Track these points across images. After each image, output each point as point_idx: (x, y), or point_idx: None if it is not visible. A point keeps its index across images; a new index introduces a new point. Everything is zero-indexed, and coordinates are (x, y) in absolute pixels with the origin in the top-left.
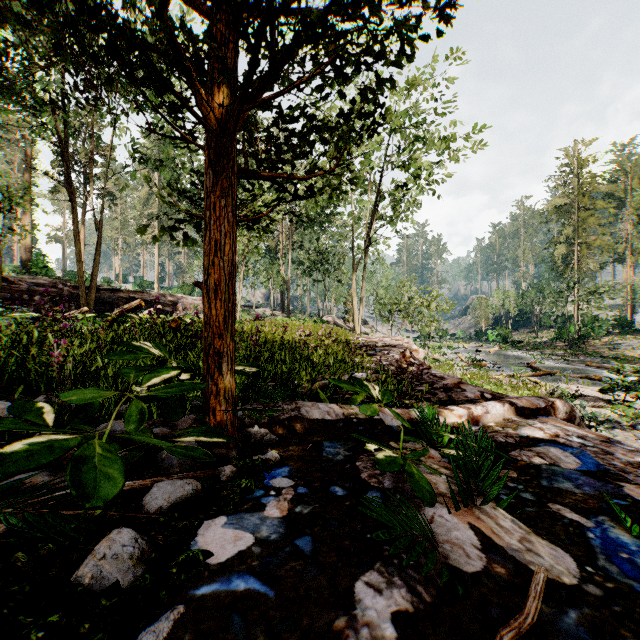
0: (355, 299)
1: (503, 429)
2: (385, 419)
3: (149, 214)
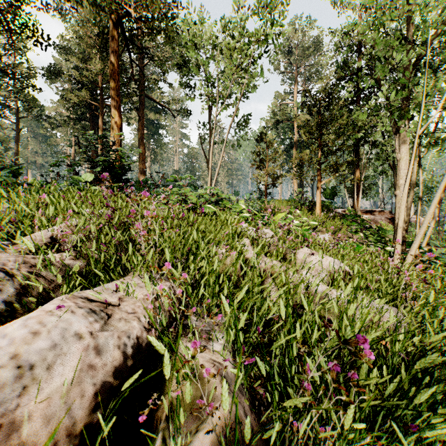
0: None
1: None
2: None
3: None
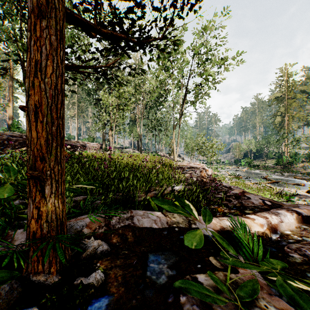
0: (174, 143)
1: (302, 239)
2: (201, 228)
3: (73, 102)
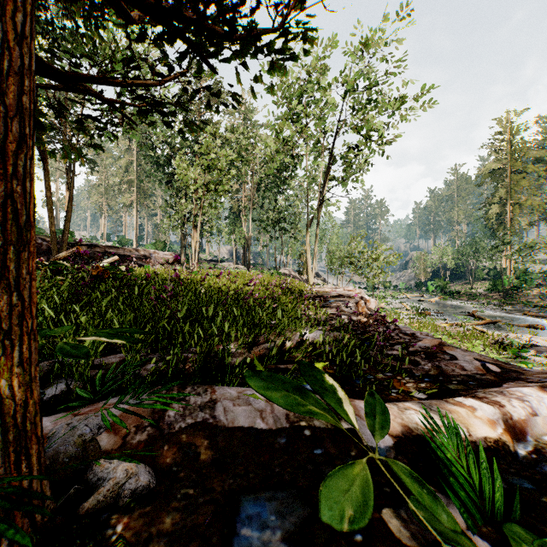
0: (309, 253)
1: None
2: (361, 431)
3: (128, 180)
